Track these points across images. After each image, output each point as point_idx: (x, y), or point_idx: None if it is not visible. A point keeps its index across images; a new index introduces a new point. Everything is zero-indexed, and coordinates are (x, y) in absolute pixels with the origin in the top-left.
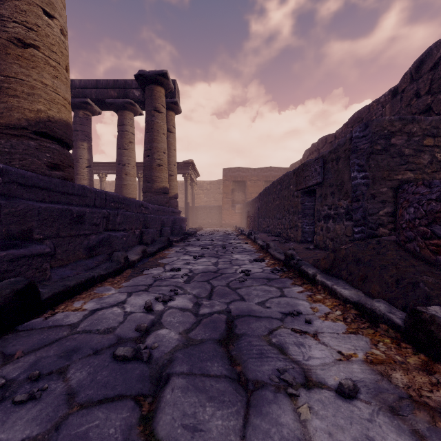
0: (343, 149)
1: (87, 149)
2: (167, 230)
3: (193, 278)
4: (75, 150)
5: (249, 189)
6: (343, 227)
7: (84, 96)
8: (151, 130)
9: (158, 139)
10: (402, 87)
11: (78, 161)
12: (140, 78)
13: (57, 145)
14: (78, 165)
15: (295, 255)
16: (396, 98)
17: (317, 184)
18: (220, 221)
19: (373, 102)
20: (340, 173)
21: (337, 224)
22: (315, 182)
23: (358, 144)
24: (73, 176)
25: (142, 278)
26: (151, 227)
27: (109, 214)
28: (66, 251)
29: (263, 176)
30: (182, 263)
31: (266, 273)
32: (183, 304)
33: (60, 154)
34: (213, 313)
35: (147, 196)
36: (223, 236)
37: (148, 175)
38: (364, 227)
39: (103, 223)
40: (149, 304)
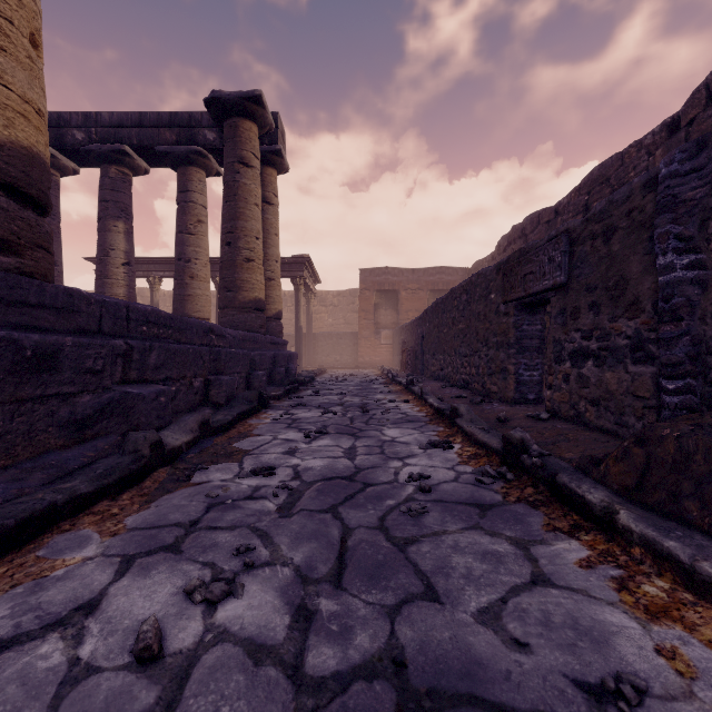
0: (624, 209)
1: (123, 234)
2: (261, 376)
3: (301, 499)
4: (102, 235)
5: (404, 304)
6: (626, 378)
7: (118, 140)
8: (234, 198)
9: (245, 214)
10: (690, 116)
11: (107, 254)
12: (213, 105)
13: (4, 197)
14: (108, 261)
15: (529, 441)
16: (677, 137)
17: (554, 287)
18: (354, 358)
19: (631, 146)
20: (615, 263)
21: (607, 370)
22: (551, 283)
23: (678, 189)
24: (48, 267)
25: (182, 499)
26: (228, 372)
27: (130, 349)
28: (5, 437)
29: (428, 281)
30: (280, 451)
31: (466, 484)
32: (261, 621)
33: (12, 219)
34: (349, 674)
35: (227, 314)
36: (361, 384)
37: (228, 277)
38: (695, 379)
39: (116, 368)
40: (149, 639)
